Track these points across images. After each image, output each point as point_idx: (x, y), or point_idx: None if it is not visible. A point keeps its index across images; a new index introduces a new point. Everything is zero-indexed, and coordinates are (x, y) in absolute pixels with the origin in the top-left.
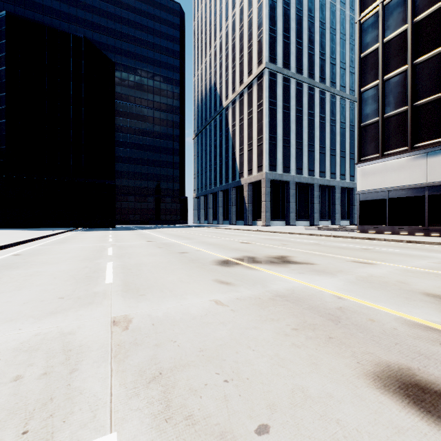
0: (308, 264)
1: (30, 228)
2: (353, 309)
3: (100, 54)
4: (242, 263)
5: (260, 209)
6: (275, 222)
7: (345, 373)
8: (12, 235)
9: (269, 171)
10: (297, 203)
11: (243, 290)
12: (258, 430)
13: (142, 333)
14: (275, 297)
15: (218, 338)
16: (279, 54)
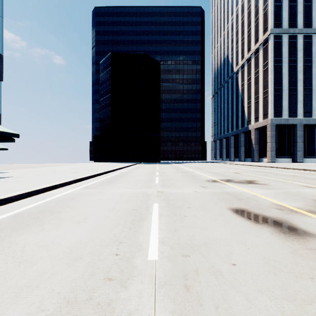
0: (263, 184)
1: (120, 162)
2: (255, 198)
3: (152, 60)
4: (221, 181)
5: (266, 149)
6: (281, 160)
7: (222, 206)
8: (115, 165)
9: (274, 118)
10: (305, 143)
11: (210, 189)
12: (187, 207)
13: (166, 194)
14: (222, 192)
15: (188, 197)
16: (284, 18)
